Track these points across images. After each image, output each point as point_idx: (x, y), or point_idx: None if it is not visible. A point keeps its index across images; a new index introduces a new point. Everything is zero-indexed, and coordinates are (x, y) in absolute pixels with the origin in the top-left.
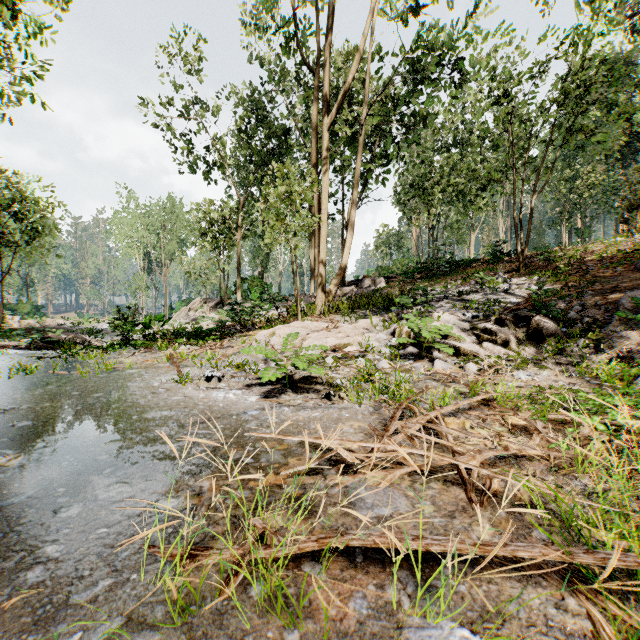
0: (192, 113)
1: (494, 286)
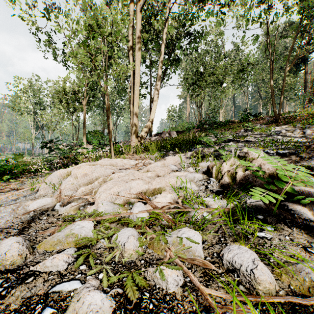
0: (50, 19)
1: (270, 130)
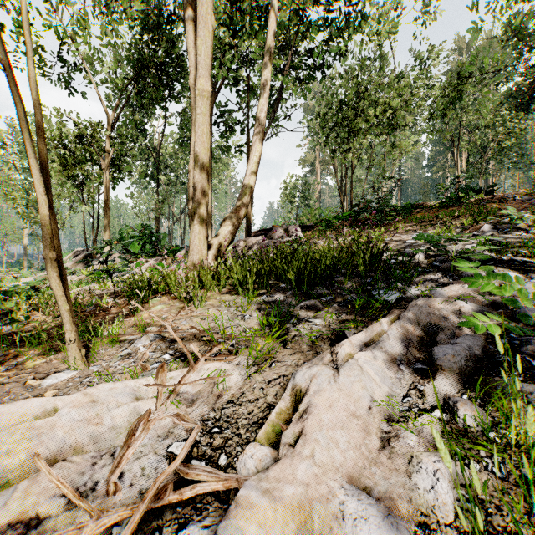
0: None
1: None
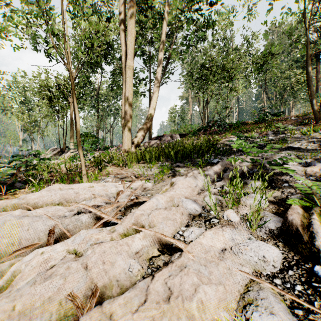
0: None
1: None
